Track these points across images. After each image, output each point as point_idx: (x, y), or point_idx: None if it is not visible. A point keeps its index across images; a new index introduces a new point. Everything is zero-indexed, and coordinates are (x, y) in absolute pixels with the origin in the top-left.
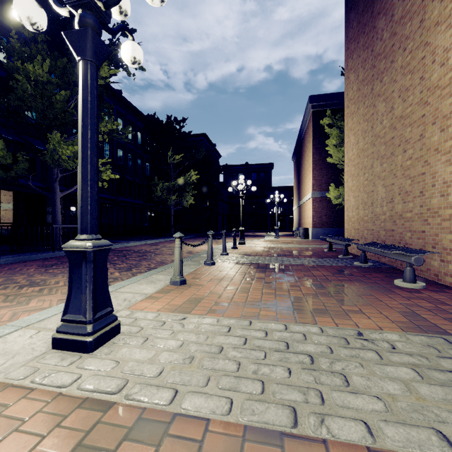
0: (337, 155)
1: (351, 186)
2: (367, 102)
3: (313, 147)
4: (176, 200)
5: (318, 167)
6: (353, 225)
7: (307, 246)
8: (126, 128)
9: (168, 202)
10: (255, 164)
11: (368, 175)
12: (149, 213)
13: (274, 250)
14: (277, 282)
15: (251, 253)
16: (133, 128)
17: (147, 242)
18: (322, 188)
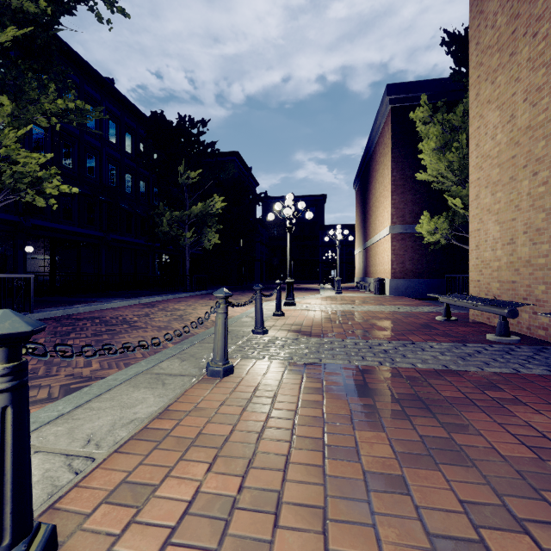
0: (435, 167)
1: (489, 203)
2: (547, 26)
3: (392, 160)
4: (193, 239)
5: (400, 190)
6: (496, 275)
7: (398, 310)
8: (93, 110)
9: (180, 241)
10: (303, 196)
11: (550, 173)
12: (158, 258)
13: (348, 318)
14: (482, 533)
15: (310, 328)
16: (133, 137)
17: (141, 301)
18: (405, 220)
